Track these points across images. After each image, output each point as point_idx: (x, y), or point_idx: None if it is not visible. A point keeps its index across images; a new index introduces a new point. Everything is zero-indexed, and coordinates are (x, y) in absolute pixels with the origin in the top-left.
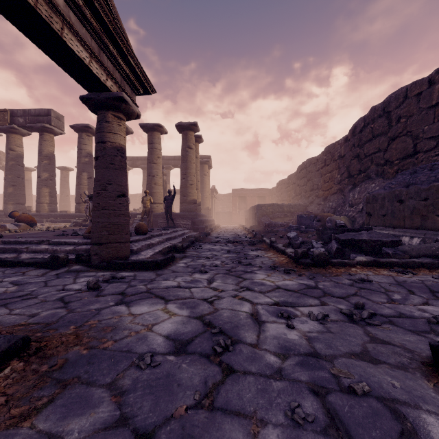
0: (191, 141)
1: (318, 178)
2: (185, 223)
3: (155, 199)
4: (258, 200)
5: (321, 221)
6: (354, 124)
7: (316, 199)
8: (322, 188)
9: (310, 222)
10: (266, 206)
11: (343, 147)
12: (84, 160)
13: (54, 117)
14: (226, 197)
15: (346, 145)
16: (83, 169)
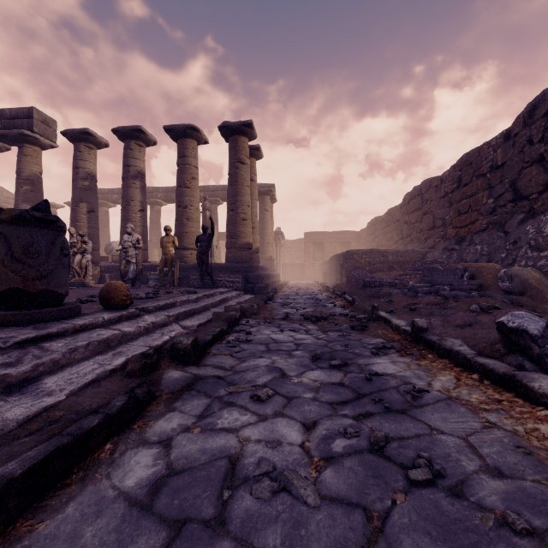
0: (244, 152)
1: (445, 209)
2: (232, 280)
3: (188, 243)
4: (341, 247)
5: (477, 277)
6: (530, 103)
7: (442, 242)
8: (453, 223)
9: (454, 279)
10: (360, 253)
11: (500, 150)
12: (82, 185)
13: (39, 121)
14: (295, 243)
15: (507, 144)
16: (80, 198)
